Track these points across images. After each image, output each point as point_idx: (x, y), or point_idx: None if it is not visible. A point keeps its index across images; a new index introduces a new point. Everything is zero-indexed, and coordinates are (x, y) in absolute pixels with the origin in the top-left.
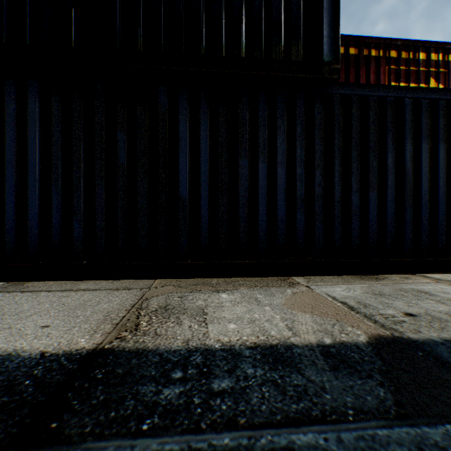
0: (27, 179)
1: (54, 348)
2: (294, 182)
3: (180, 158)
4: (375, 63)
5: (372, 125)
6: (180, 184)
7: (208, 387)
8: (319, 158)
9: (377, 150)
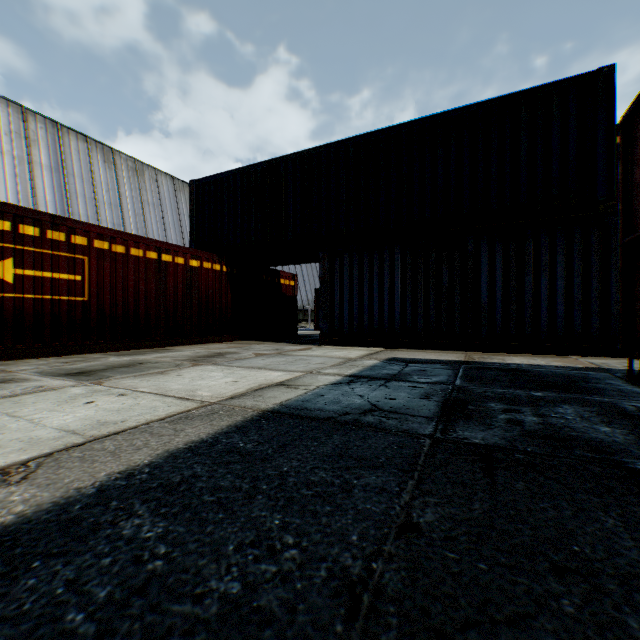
0: (394, 296)
1: (449, 359)
2: (571, 289)
3: (481, 279)
4: None
5: None
6: (482, 295)
7: (508, 365)
8: (595, 270)
9: None
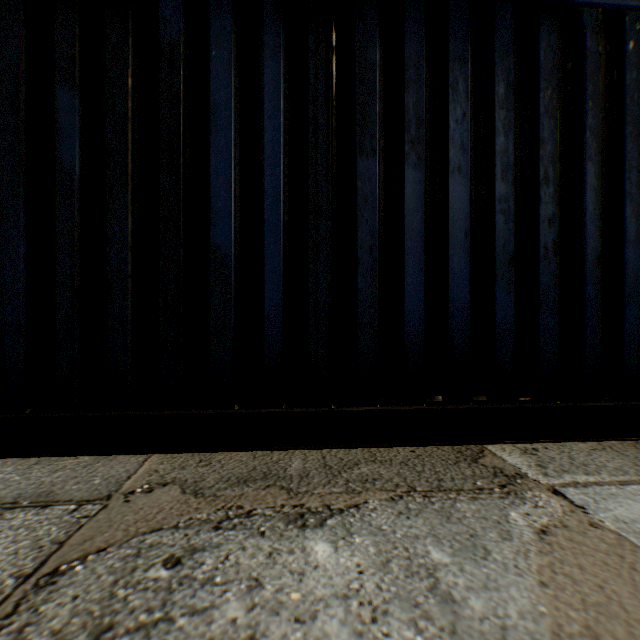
0: None
1: None
2: (491, 217)
3: (212, 154)
4: None
5: None
6: (214, 218)
7: None
8: (549, 158)
9: None
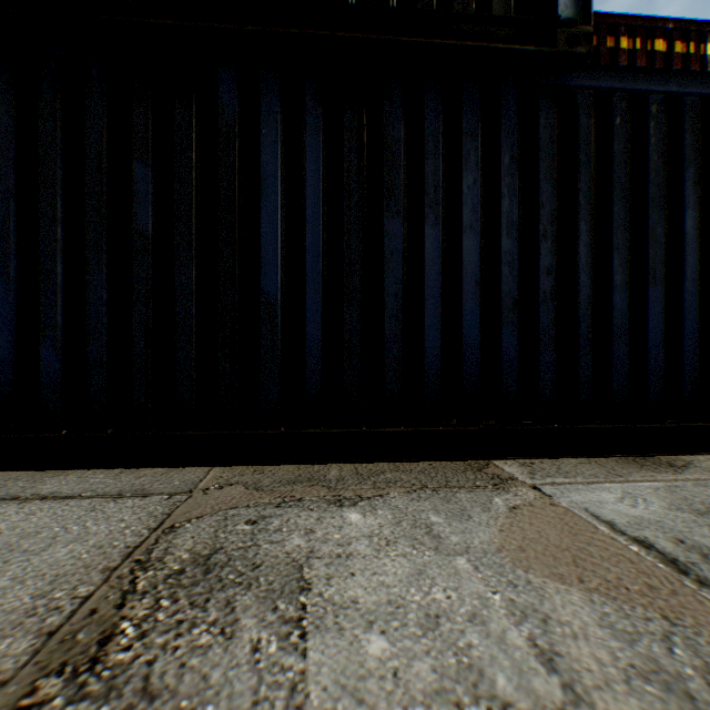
0: None
1: None
2: (498, 268)
3: (263, 216)
4: (626, 63)
5: (654, 153)
6: (264, 270)
7: None
8: (548, 218)
9: (663, 203)
